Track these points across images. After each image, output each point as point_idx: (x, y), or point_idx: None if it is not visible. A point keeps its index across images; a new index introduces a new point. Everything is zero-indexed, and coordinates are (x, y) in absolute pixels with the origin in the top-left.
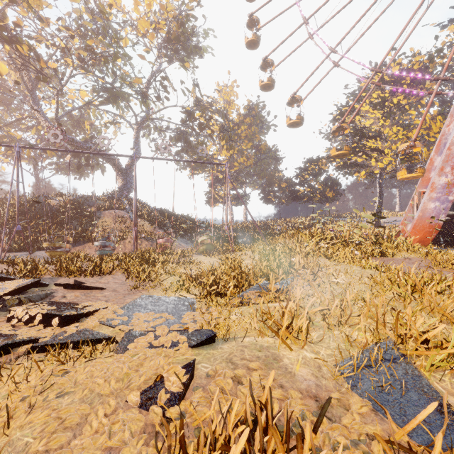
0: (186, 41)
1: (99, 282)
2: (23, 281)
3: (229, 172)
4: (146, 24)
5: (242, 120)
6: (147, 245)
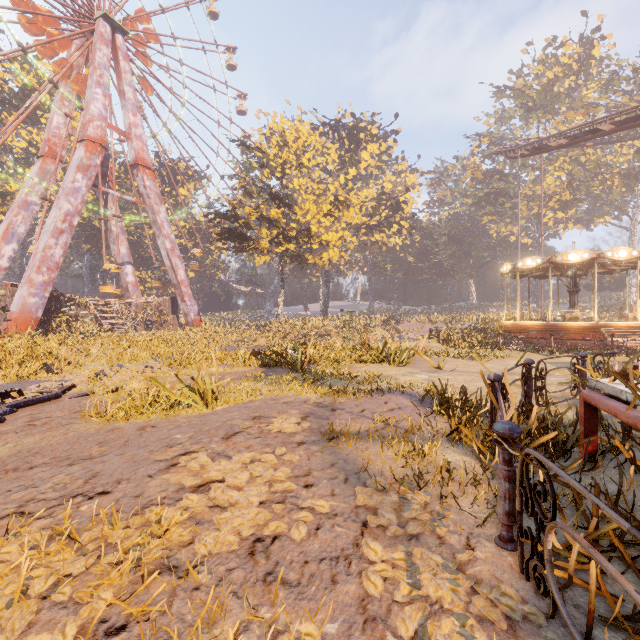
0: None
1: None
2: None
3: None
4: None
5: None
6: None
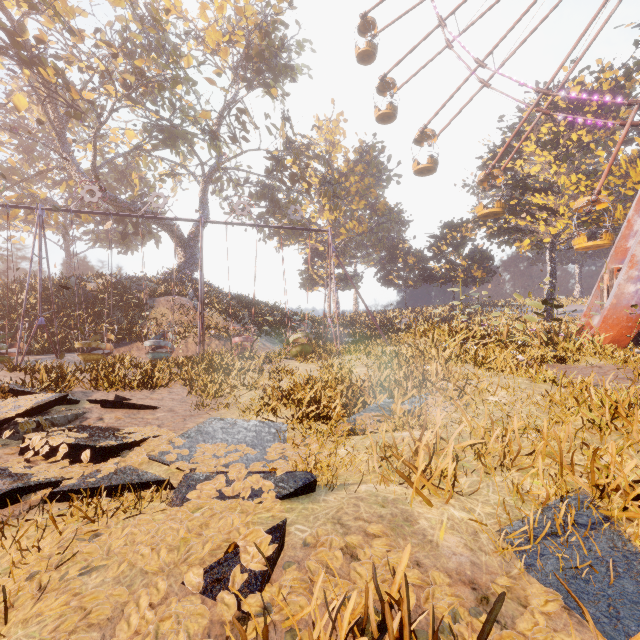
0: (273, 58)
1: (150, 398)
2: (43, 397)
3: (333, 243)
4: (217, 35)
5: (351, 168)
6: (217, 346)
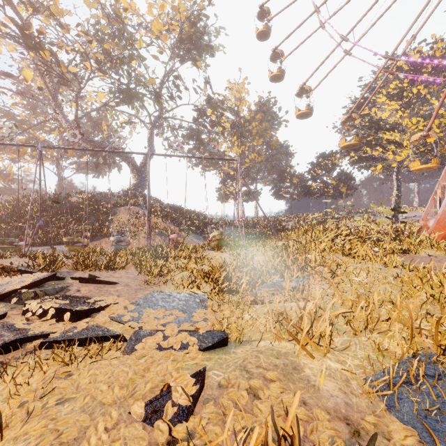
0: (198, 40)
1: (113, 276)
2: (40, 275)
3: (240, 169)
4: (159, 26)
5: (253, 116)
6: (160, 241)
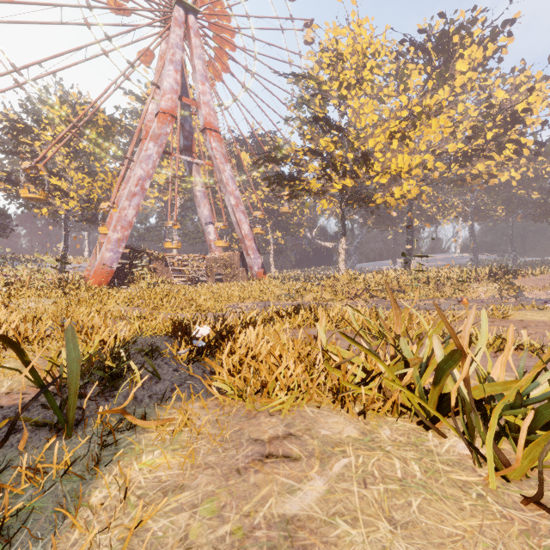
0: None
1: None
2: None
3: None
4: None
5: None
6: None
